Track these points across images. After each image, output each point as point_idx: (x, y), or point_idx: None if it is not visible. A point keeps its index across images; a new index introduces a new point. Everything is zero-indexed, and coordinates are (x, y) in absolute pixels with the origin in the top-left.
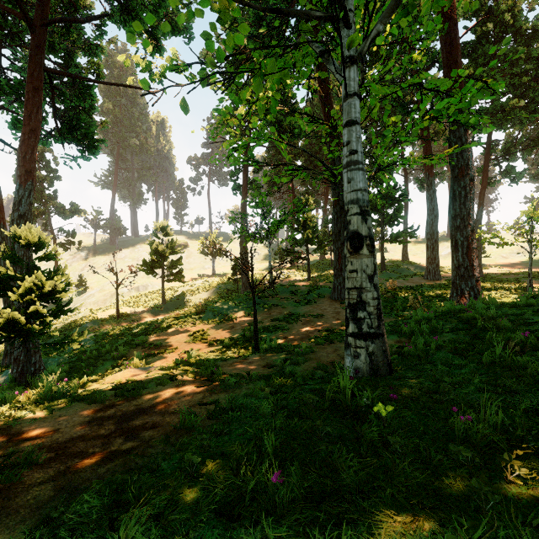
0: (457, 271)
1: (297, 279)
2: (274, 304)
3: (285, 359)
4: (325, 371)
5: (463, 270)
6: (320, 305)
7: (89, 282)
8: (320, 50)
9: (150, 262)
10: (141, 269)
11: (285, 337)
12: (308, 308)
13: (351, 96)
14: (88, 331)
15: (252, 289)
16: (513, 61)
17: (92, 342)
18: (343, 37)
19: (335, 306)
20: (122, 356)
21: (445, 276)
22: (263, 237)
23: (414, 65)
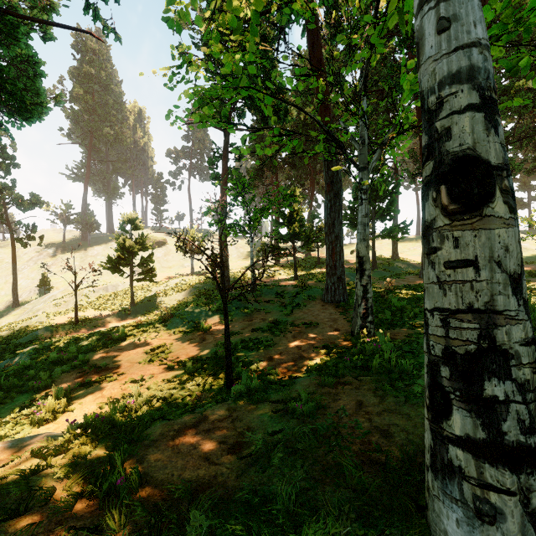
0: None
1: (282, 278)
2: (256, 308)
3: (273, 431)
4: (370, 506)
5: None
6: (311, 309)
7: (55, 281)
8: None
9: (116, 259)
10: (104, 266)
11: (271, 358)
12: (297, 314)
13: None
14: (37, 340)
15: (222, 294)
16: (517, 40)
17: (27, 358)
18: None
19: (330, 312)
20: (46, 386)
21: None
22: (244, 231)
23: None
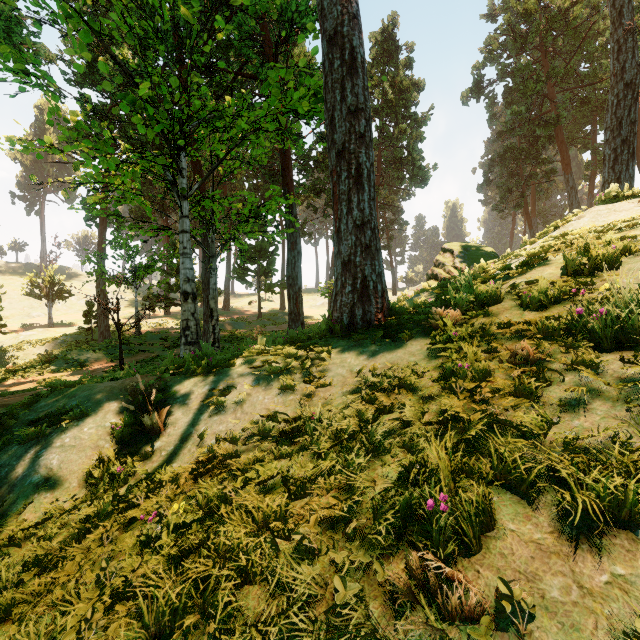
0: (290, 316)
1: (172, 327)
2: (141, 350)
3: None
4: None
5: (294, 316)
6: None
7: None
8: (169, 178)
9: None
10: None
11: None
12: (177, 351)
13: (184, 217)
14: None
15: (118, 328)
16: None
17: None
18: (180, 182)
19: None
20: None
21: (308, 323)
22: (128, 281)
23: (260, 163)
